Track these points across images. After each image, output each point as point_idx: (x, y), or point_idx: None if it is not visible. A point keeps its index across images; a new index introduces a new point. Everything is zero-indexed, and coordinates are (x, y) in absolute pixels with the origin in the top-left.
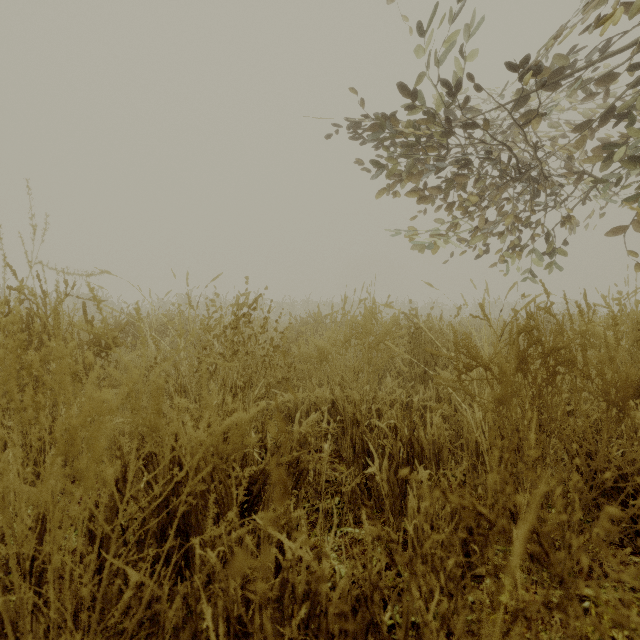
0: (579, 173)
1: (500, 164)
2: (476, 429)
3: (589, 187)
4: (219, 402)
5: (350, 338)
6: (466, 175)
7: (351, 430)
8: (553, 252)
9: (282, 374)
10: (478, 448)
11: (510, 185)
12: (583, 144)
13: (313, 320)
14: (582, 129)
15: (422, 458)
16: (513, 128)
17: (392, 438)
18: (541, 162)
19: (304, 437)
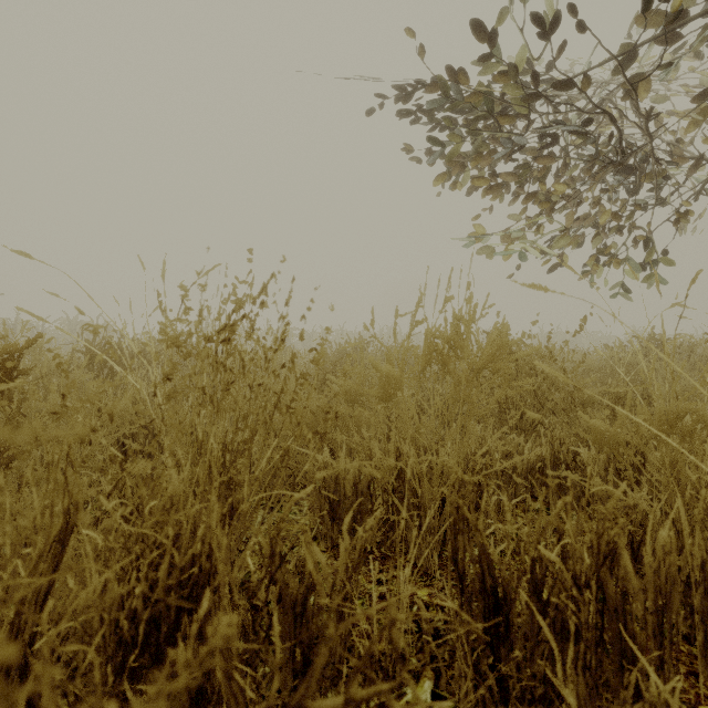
0: (695, 158)
1: (596, 144)
2: (700, 538)
3: (699, 181)
4: (180, 490)
5: (431, 362)
6: (550, 160)
7: (453, 541)
8: (654, 263)
9: (313, 421)
10: (706, 576)
11: (609, 171)
12: (704, 118)
13: (352, 347)
14: (704, 97)
15: (625, 618)
16: (605, 105)
17: (574, 585)
18: (651, 140)
19: (358, 555)
